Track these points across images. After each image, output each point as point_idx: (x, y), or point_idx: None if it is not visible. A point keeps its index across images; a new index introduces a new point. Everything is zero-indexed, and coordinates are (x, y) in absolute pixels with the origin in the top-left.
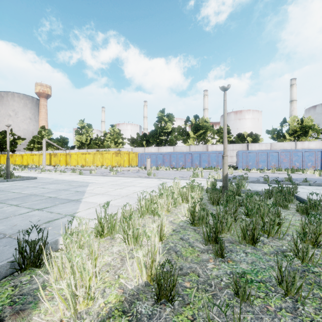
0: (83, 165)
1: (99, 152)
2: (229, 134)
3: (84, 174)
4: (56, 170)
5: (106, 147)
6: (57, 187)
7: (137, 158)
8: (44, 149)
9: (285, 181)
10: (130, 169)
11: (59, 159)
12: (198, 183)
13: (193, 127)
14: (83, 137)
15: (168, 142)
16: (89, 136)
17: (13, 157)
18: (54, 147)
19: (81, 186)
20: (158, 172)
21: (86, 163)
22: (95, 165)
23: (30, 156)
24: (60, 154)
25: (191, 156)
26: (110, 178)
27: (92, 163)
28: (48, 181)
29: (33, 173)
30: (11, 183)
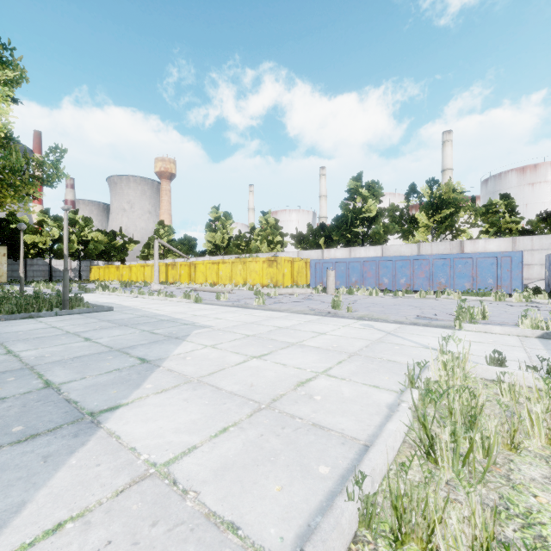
0: (215, 283)
1: (241, 260)
2: (512, 215)
3: (205, 302)
4: (160, 293)
5: (254, 251)
6: (114, 340)
7: (307, 271)
8: (156, 256)
9: None
10: (294, 291)
11: (178, 273)
12: (501, 345)
13: (427, 204)
14: (218, 235)
15: (369, 237)
16: (227, 234)
17: (119, 270)
18: (176, 254)
19: (171, 338)
20: (355, 300)
21: (219, 279)
22: (233, 283)
23: (140, 267)
24: (181, 264)
25: (429, 264)
26: (248, 315)
27: (229, 279)
28: (122, 319)
29: (126, 297)
30: (54, 321)
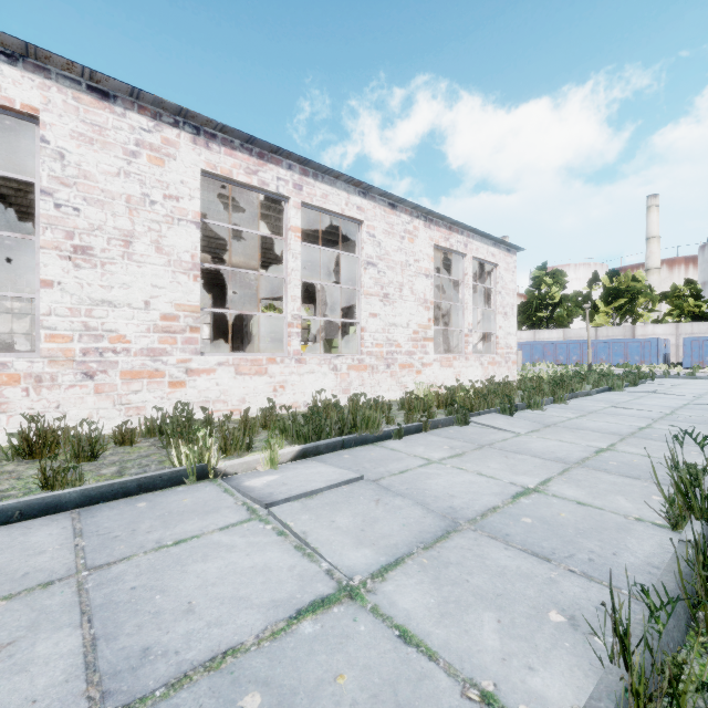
0: None
1: None
2: (697, 298)
3: None
4: None
5: None
6: None
7: None
8: None
9: (686, 375)
10: None
11: None
12: None
13: (605, 294)
14: None
15: (553, 320)
16: None
17: None
18: None
19: None
20: (535, 369)
21: None
22: None
23: None
24: None
25: (593, 346)
26: None
27: None
28: None
29: None
30: None
